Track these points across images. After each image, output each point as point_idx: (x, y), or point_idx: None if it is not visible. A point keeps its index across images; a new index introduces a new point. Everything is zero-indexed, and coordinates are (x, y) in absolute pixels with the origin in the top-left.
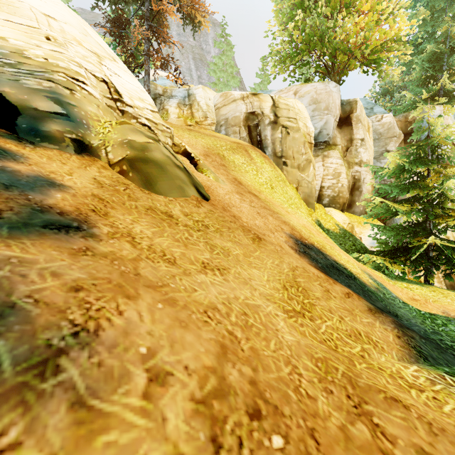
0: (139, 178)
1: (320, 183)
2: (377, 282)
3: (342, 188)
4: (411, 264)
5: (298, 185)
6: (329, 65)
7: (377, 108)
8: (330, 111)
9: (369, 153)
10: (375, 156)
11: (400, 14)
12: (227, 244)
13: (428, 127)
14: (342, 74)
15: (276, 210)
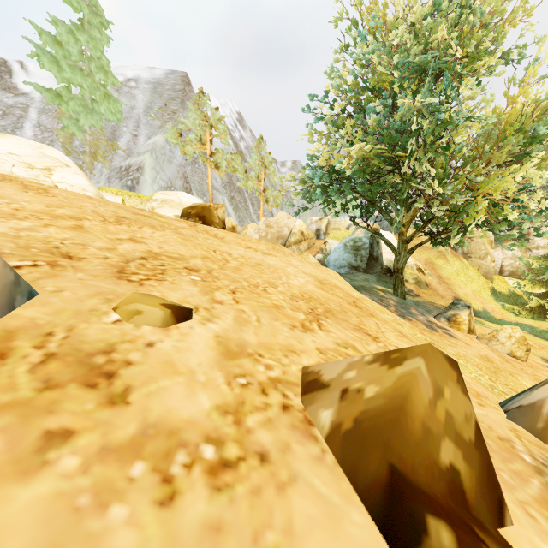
0: (418, 286)
1: (500, 263)
2: (486, 311)
3: (519, 265)
4: (537, 311)
5: (479, 267)
6: None
7: None
8: None
9: None
10: None
11: None
12: (436, 298)
13: None
14: None
15: (453, 288)
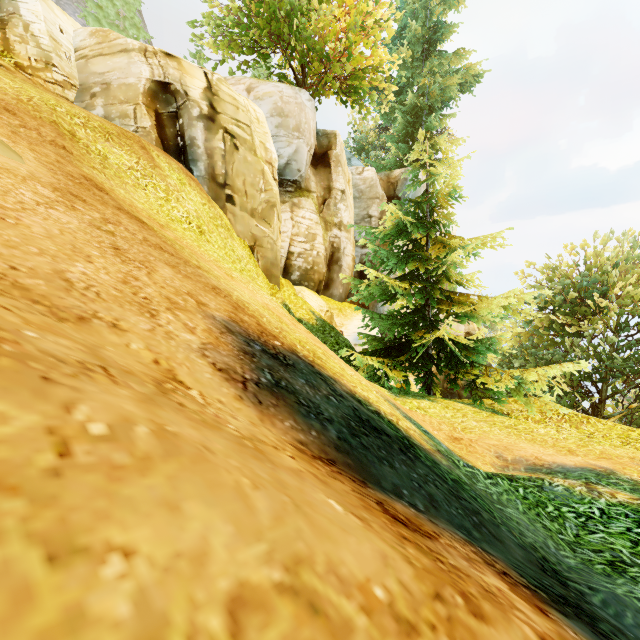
0: None
1: (287, 246)
2: (414, 422)
3: (318, 257)
4: (412, 368)
5: (254, 242)
6: (299, 73)
7: (355, 160)
8: (302, 134)
9: (350, 214)
10: (356, 220)
11: (389, 27)
12: None
13: (428, 178)
14: (316, 92)
15: (199, 263)
